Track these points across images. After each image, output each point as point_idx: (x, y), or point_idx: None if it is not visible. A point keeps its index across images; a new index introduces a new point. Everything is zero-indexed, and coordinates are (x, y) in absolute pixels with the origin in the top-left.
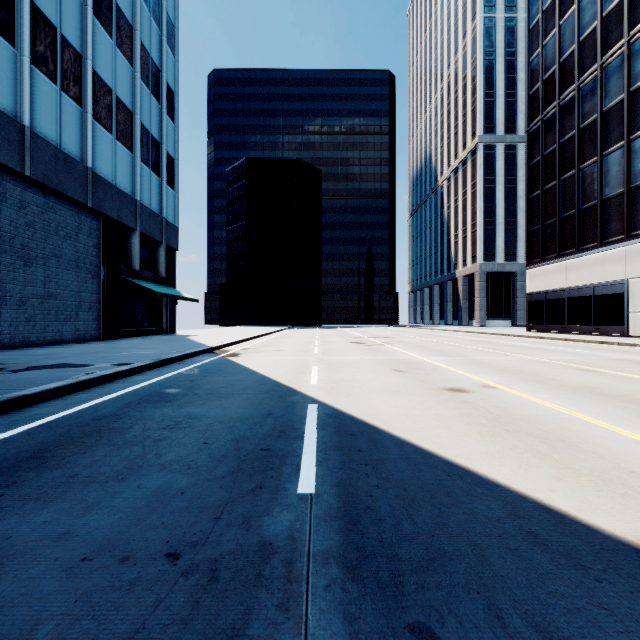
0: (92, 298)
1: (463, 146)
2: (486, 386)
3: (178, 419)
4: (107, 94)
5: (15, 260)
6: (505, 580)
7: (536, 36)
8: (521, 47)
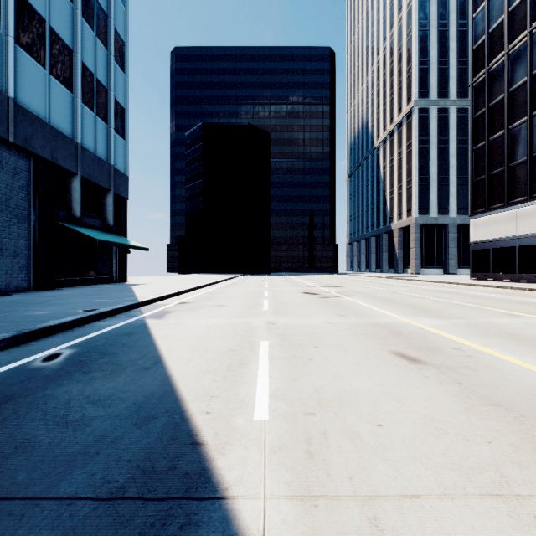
0: (18, 245)
1: (398, 111)
2: None
3: None
4: (38, 23)
5: None
6: None
7: None
8: (453, 19)
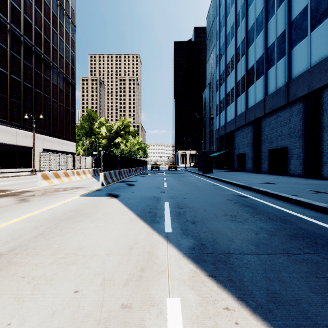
0: None
1: None
2: None
3: (240, 219)
4: None
5: None
6: (141, 197)
7: None
8: None
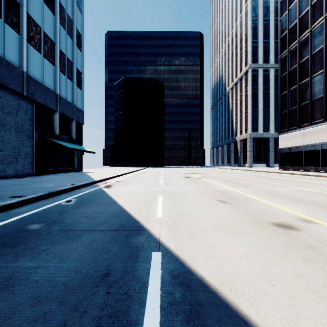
0: (27, 150)
1: (240, 70)
2: (305, 220)
3: None
4: (37, 29)
5: None
6: None
7: (284, 5)
8: (272, 17)
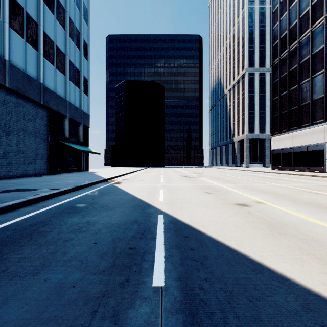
0: (43, 152)
1: (237, 74)
2: (258, 202)
3: (81, 225)
4: (51, 44)
5: (0, 132)
6: None
7: (276, 15)
8: (267, 22)
